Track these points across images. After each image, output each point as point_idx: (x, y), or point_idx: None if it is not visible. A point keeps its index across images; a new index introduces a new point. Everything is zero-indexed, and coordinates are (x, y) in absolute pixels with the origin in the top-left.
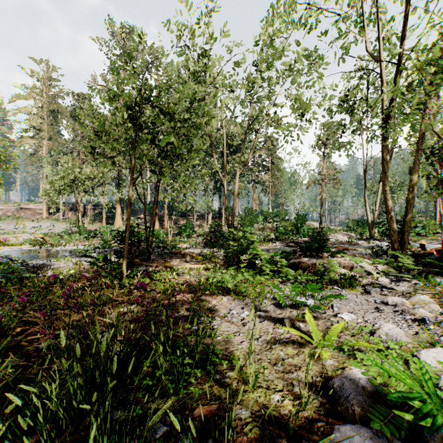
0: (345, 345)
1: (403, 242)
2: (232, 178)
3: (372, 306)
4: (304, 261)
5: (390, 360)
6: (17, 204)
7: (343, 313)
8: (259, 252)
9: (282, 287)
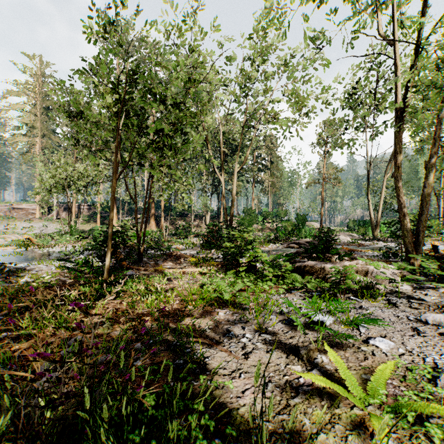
0: (404, 406)
1: (417, 243)
2: (231, 177)
3: (407, 325)
4: (311, 265)
5: None
6: (10, 204)
7: (376, 339)
8: (260, 254)
9: (288, 296)
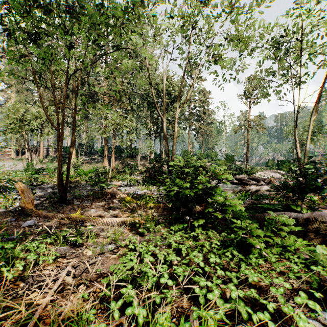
0: None
1: None
2: (171, 124)
3: None
4: (325, 220)
5: None
6: None
7: None
8: (230, 200)
9: None
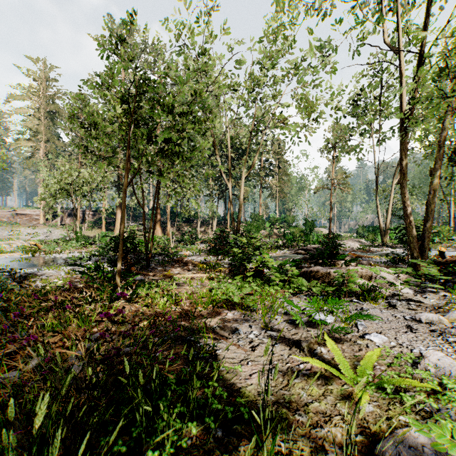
0: (385, 382)
1: (423, 249)
2: (238, 182)
3: (403, 324)
4: (317, 270)
5: (454, 409)
6: (13, 210)
7: (372, 334)
8: (267, 260)
9: (294, 300)
